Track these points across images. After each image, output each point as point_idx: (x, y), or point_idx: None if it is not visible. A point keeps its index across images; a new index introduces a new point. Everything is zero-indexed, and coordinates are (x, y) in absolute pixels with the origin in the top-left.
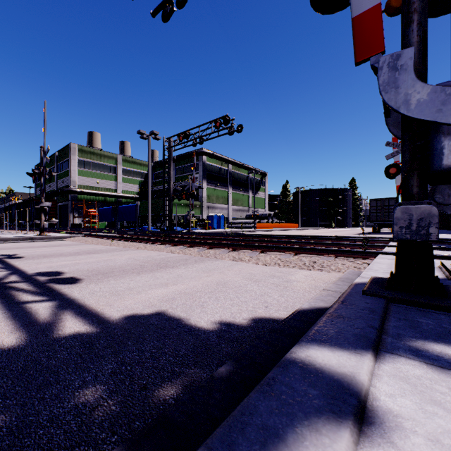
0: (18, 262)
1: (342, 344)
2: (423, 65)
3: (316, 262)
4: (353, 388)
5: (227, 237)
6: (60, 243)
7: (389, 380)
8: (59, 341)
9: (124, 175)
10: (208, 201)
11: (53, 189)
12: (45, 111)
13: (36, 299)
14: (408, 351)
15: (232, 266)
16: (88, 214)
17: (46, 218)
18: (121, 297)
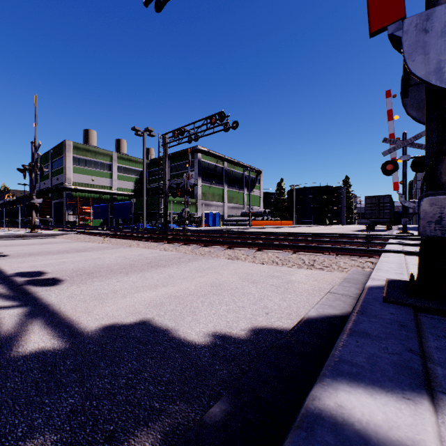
0: (0, 261)
1: (381, 382)
2: None
3: (317, 261)
4: None
5: (222, 234)
6: (51, 241)
7: None
8: (15, 362)
9: (119, 172)
10: (203, 198)
11: (48, 186)
12: (36, 106)
13: (5, 305)
14: None
15: (227, 265)
16: (83, 211)
17: (37, 215)
18: (103, 302)
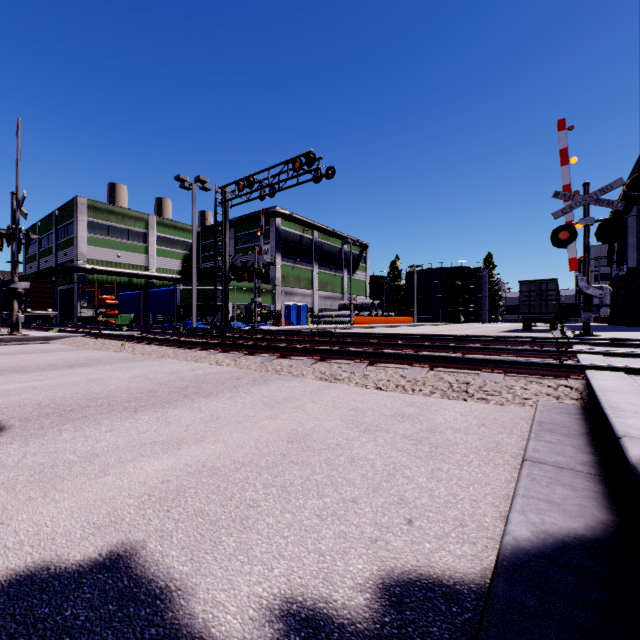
0: None
1: None
2: None
3: (473, 384)
4: None
5: (311, 337)
6: (39, 348)
7: None
8: None
9: (159, 245)
10: (283, 284)
11: (52, 265)
12: (18, 136)
13: None
14: None
15: (319, 392)
16: (103, 303)
17: (21, 307)
18: (50, 489)
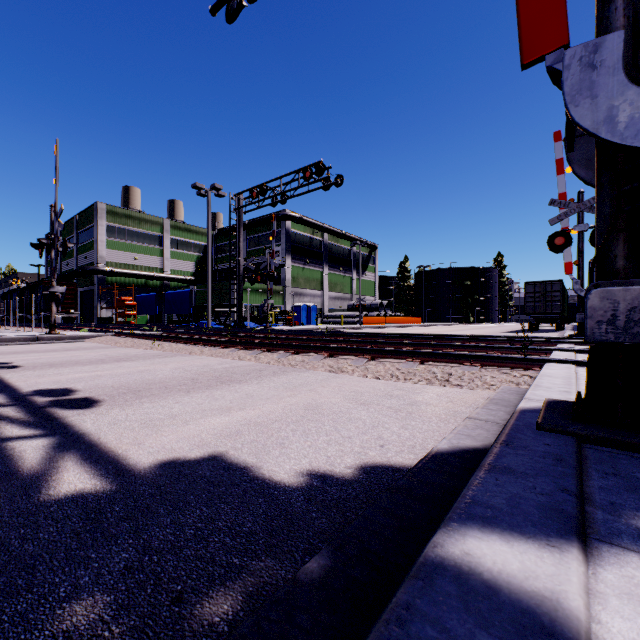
0: (11, 374)
1: (522, 527)
2: (634, 64)
3: (453, 374)
4: (563, 631)
5: (320, 336)
6: (78, 345)
7: (622, 607)
8: (47, 508)
9: (173, 247)
10: (293, 285)
11: (72, 268)
12: (57, 154)
13: (24, 434)
14: (638, 539)
15: (328, 380)
16: (122, 304)
17: (58, 309)
18: (157, 430)
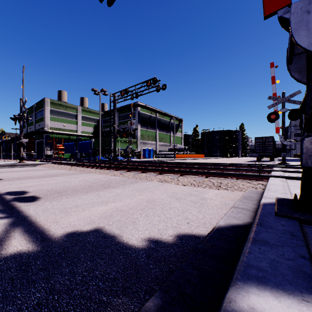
0: None
1: (283, 285)
2: None
3: (223, 183)
4: None
5: (155, 164)
6: (33, 168)
7: None
8: None
9: (83, 120)
10: (142, 138)
11: (33, 130)
12: (23, 73)
13: None
14: None
15: (159, 186)
16: (57, 148)
17: (24, 150)
18: (68, 214)
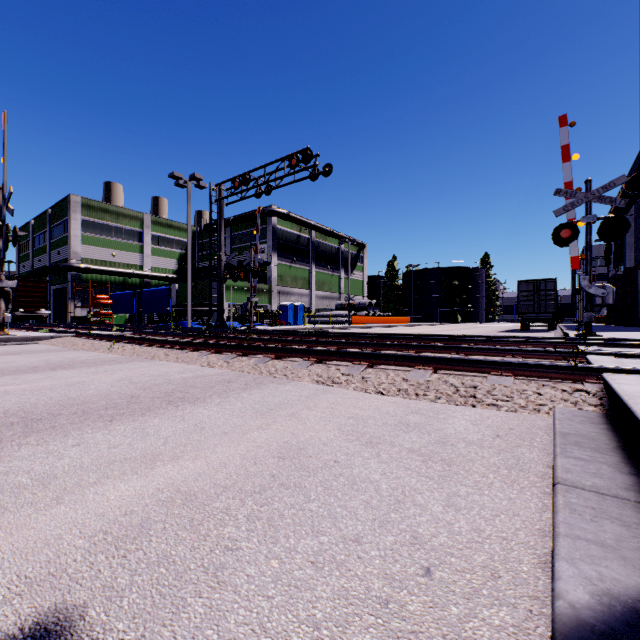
0: None
1: None
2: None
3: (481, 388)
4: None
5: (307, 337)
6: (26, 348)
7: None
8: None
9: (154, 244)
10: (280, 283)
11: (45, 264)
12: (5, 129)
13: None
14: None
15: (315, 398)
16: (96, 302)
17: (8, 306)
18: None
